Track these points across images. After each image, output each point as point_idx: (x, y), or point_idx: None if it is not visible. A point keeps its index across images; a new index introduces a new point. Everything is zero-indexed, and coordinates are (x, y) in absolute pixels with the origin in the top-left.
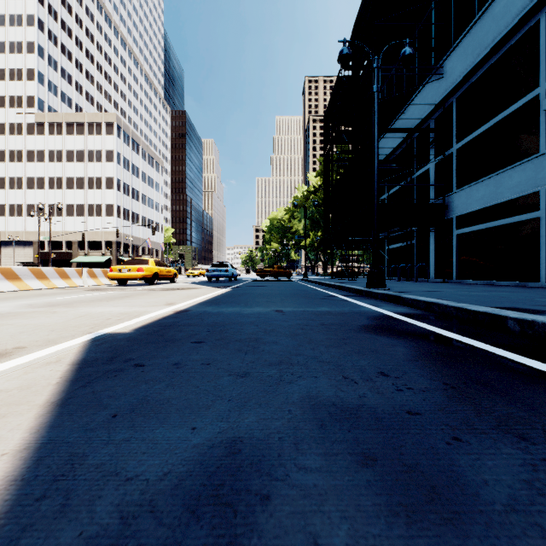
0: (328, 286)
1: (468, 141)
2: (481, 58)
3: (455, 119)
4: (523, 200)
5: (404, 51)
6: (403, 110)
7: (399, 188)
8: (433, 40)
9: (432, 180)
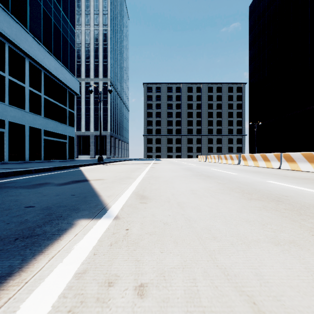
0: None
1: None
2: None
3: None
4: None
5: None
6: None
7: None
8: None
9: None
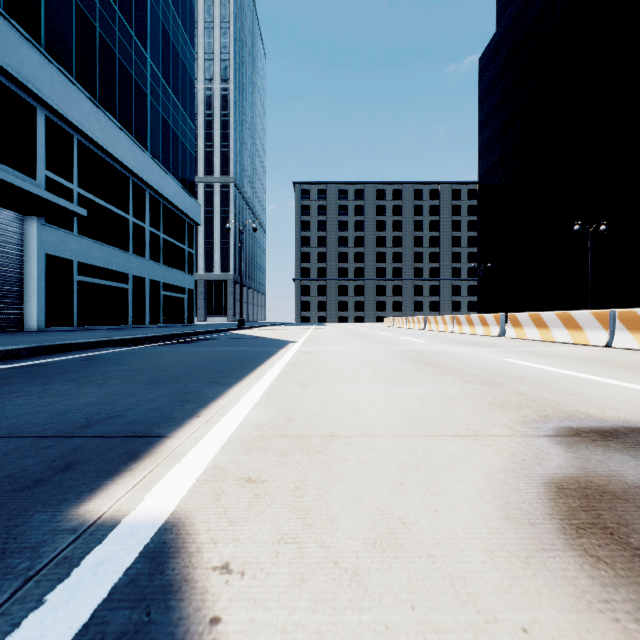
0: None
1: None
2: None
3: None
4: None
5: None
6: None
7: None
8: None
9: None
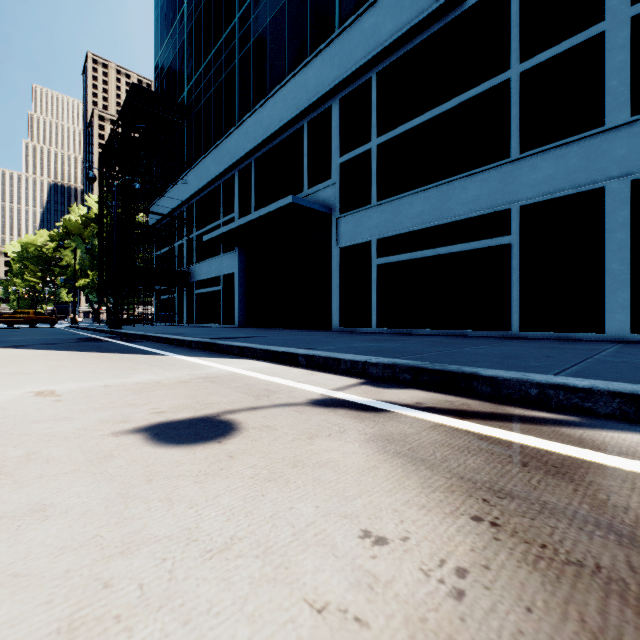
0: (89, 330)
1: (200, 233)
2: (202, 187)
3: (195, 215)
4: (217, 279)
5: (135, 186)
6: (169, 189)
7: (169, 249)
8: (186, 150)
9: (186, 252)
